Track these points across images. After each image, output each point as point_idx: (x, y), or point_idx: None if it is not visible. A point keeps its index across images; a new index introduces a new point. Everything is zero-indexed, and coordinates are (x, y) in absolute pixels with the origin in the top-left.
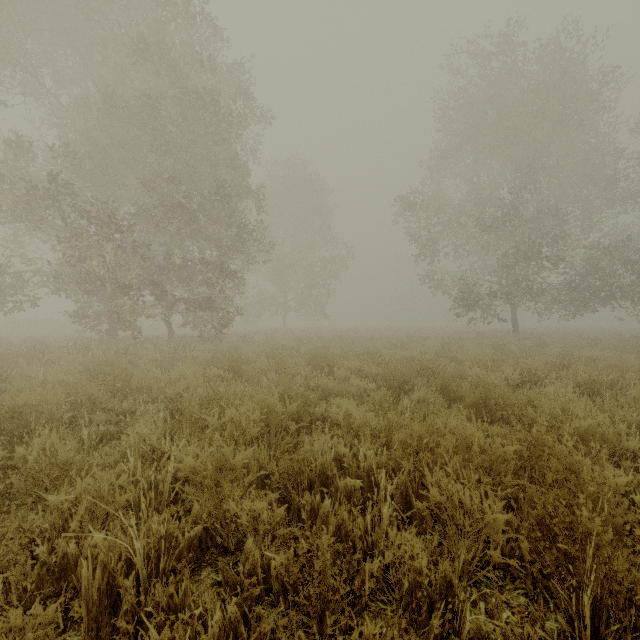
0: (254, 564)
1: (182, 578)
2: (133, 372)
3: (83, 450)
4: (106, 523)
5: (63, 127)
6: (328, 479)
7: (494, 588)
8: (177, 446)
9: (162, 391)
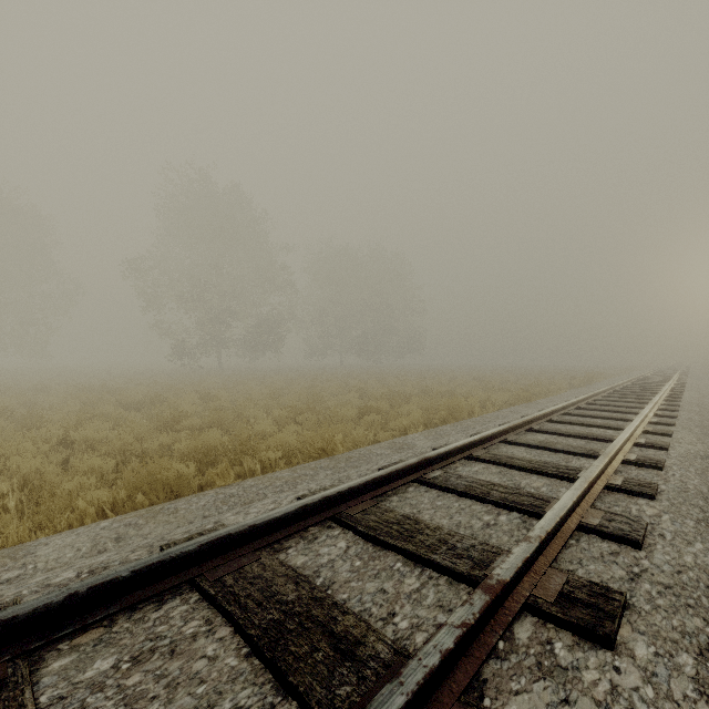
0: None
1: None
2: None
3: None
4: None
5: None
6: None
7: None
8: None
9: None
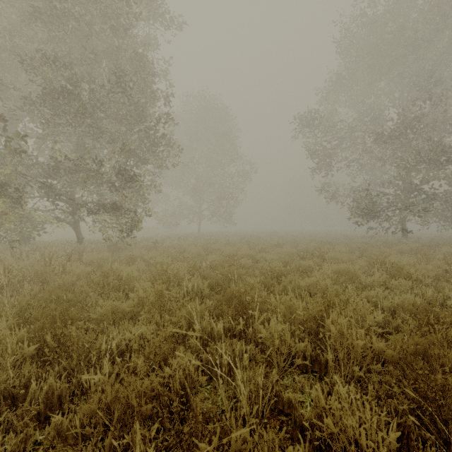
0: None
1: None
2: None
3: None
4: None
5: None
6: None
7: None
8: None
9: None
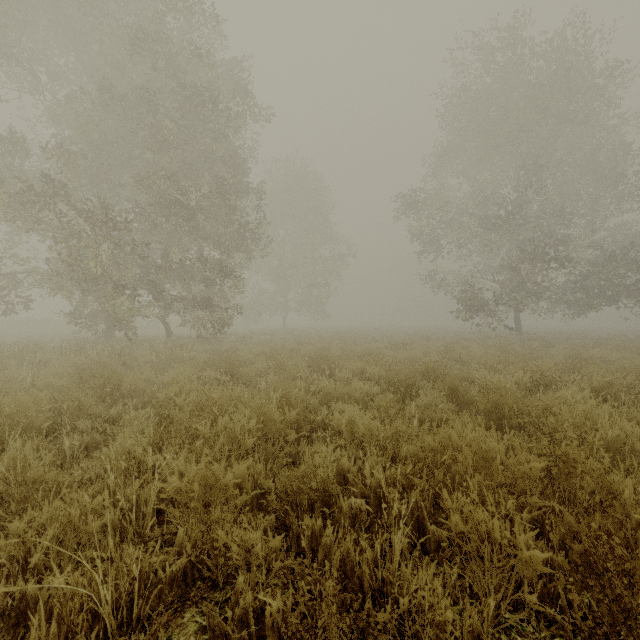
0: (245, 608)
1: (159, 628)
2: (125, 375)
3: (65, 461)
4: (77, 553)
5: (58, 123)
6: (331, 497)
7: (527, 635)
8: (165, 458)
9: (154, 395)
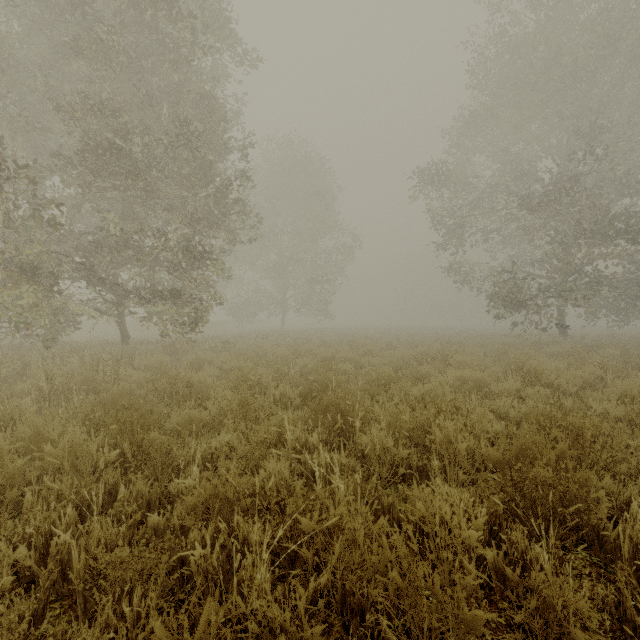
0: None
1: None
2: None
3: None
4: None
5: None
6: None
7: None
8: None
9: None
